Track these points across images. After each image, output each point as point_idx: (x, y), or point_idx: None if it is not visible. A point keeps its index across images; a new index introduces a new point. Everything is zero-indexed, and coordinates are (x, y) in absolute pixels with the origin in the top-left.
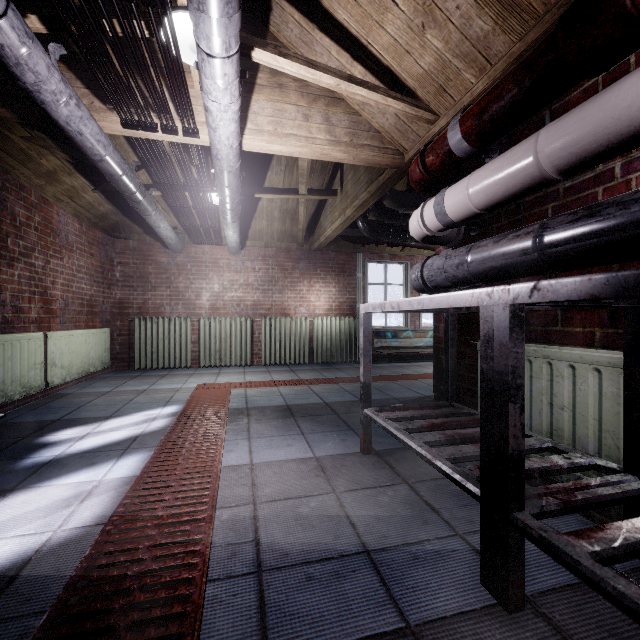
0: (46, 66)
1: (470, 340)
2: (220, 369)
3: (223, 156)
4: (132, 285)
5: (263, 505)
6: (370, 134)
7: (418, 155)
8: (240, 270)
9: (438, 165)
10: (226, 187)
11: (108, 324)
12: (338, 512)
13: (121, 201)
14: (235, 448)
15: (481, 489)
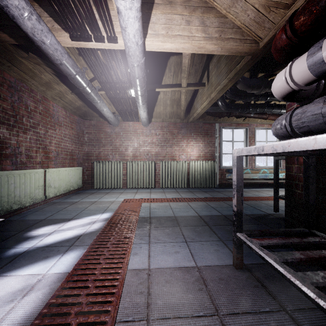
0: None
1: None
2: (137, 190)
3: (132, 52)
4: (93, 144)
5: (155, 324)
6: (233, 30)
7: (285, 23)
8: (148, 135)
9: (309, 24)
10: (136, 78)
11: (81, 165)
12: None
13: (86, 99)
14: (139, 251)
15: None
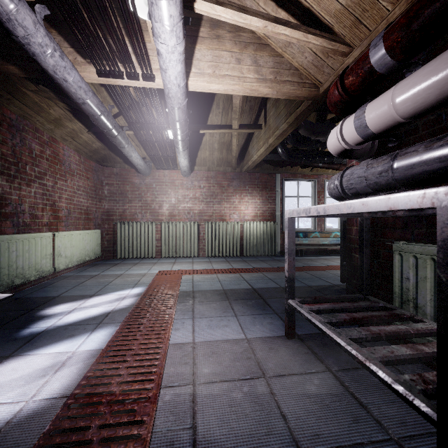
0: (32, 22)
1: (384, 241)
2: (175, 259)
3: (173, 94)
4: (115, 199)
5: (201, 387)
6: (291, 72)
7: (337, 79)
8: (190, 188)
9: (357, 84)
10: (177, 121)
11: (99, 227)
12: (269, 400)
13: (107, 140)
14: (181, 327)
15: (438, 413)
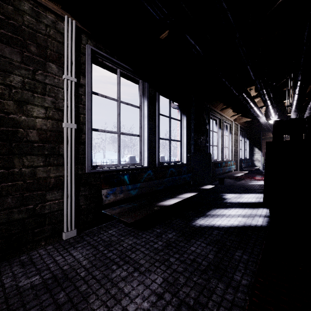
0: None
1: None
2: None
3: None
4: None
5: None
6: None
7: None
8: None
9: None
10: None
11: (263, 156)
12: None
13: None
14: None
15: None
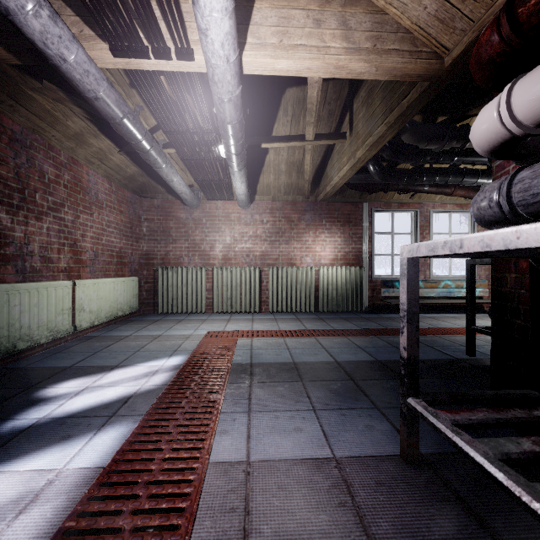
0: None
1: None
2: (231, 315)
3: (220, 76)
4: (156, 239)
5: None
6: (398, 36)
7: (497, 14)
8: (249, 223)
9: None
10: (227, 123)
11: (136, 273)
12: None
13: (145, 163)
14: (230, 428)
15: None
